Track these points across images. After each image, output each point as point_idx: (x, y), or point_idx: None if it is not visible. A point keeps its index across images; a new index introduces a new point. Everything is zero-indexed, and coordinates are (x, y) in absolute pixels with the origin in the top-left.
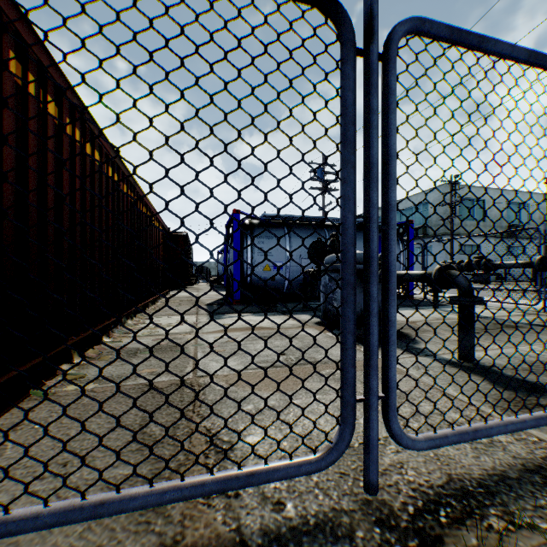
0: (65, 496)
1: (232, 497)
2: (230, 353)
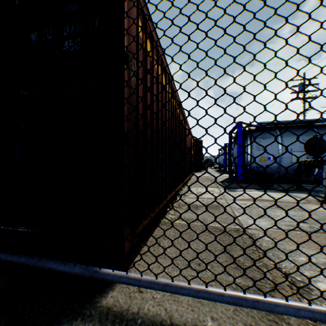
0: (210, 283)
1: None
2: (258, 215)
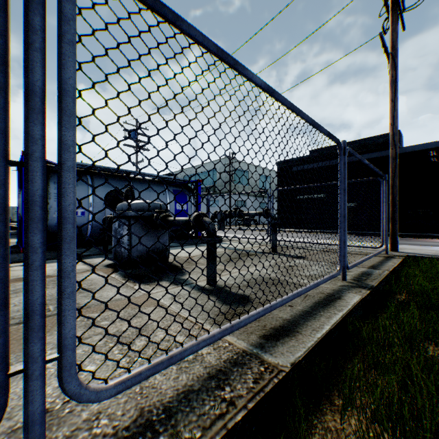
0: None
1: None
2: None
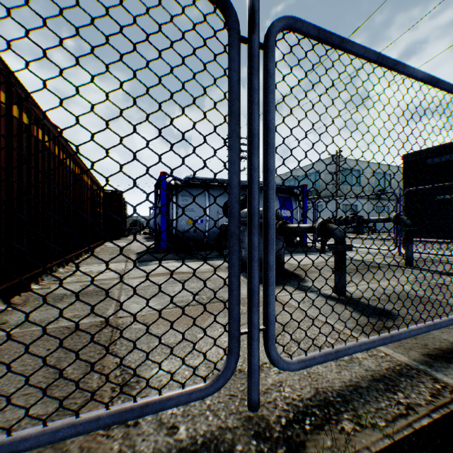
0: None
1: (131, 426)
2: (150, 295)
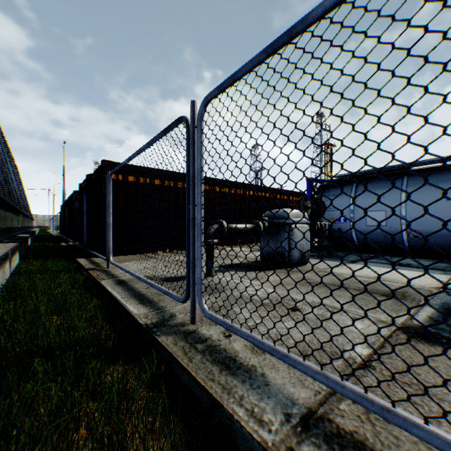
0: None
1: None
2: None
